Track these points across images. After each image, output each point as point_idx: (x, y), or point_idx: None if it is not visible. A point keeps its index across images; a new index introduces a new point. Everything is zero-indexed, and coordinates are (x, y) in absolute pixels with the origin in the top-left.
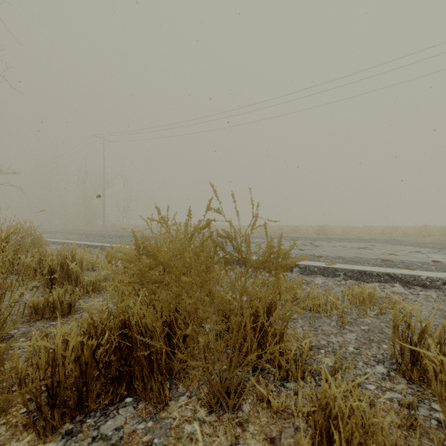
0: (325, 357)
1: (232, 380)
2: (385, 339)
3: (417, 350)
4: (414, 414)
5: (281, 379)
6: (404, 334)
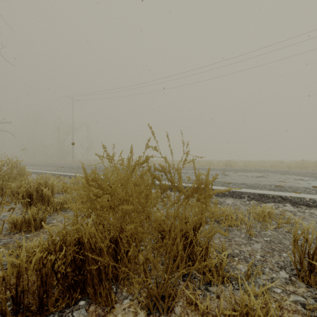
0: (238, 264)
1: (166, 288)
2: (284, 248)
3: (313, 260)
4: (316, 315)
5: (205, 283)
6: (303, 247)
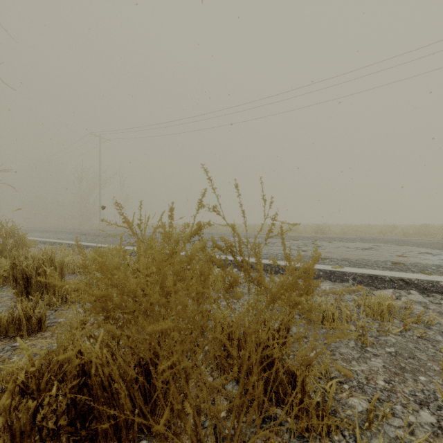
0: (350, 396)
1: None
2: (420, 367)
3: None
4: None
5: (299, 435)
6: None
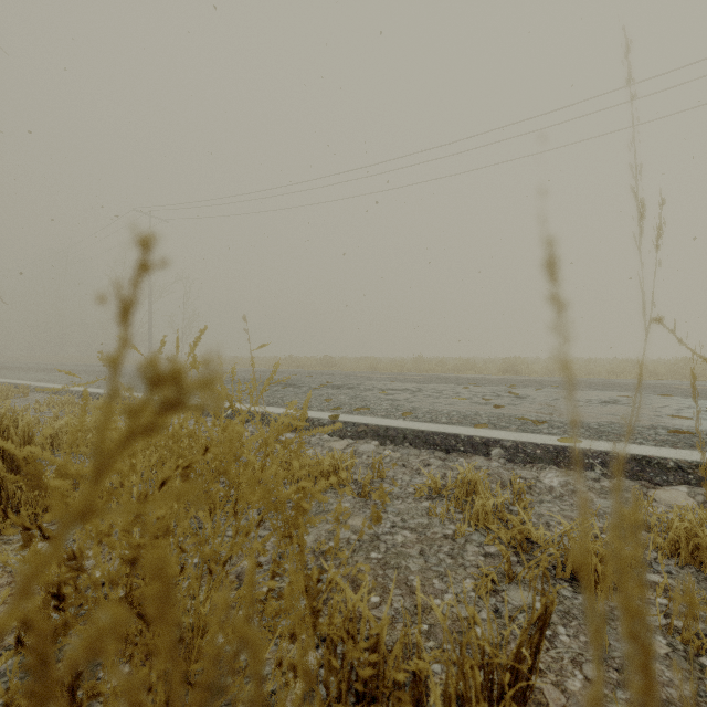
0: None
1: None
2: None
3: None
4: None
5: None
6: None
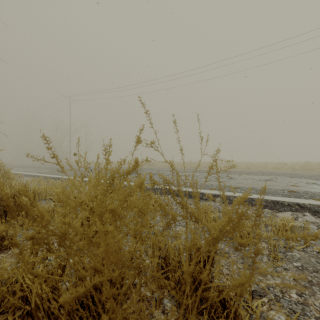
0: (270, 309)
1: None
2: None
3: None
4: None
5: None
6: None
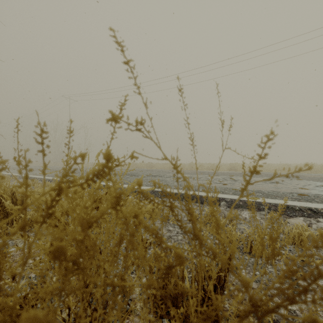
0: None
1: None
2: None
3: None
4: None
5: None
6: None
